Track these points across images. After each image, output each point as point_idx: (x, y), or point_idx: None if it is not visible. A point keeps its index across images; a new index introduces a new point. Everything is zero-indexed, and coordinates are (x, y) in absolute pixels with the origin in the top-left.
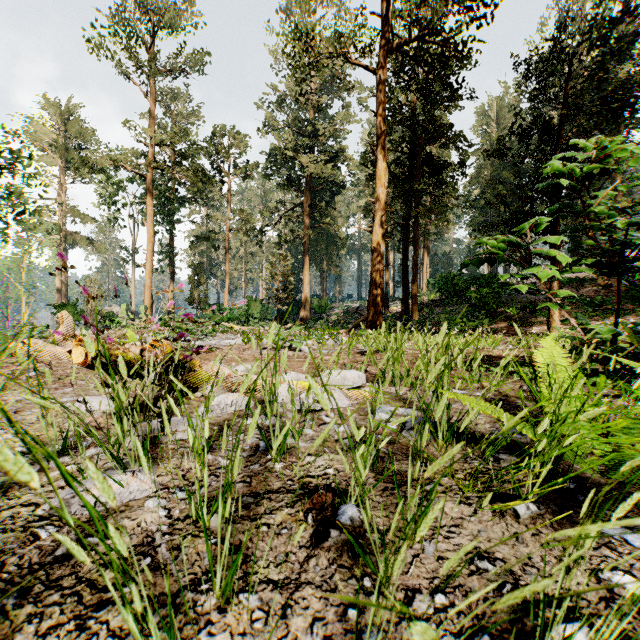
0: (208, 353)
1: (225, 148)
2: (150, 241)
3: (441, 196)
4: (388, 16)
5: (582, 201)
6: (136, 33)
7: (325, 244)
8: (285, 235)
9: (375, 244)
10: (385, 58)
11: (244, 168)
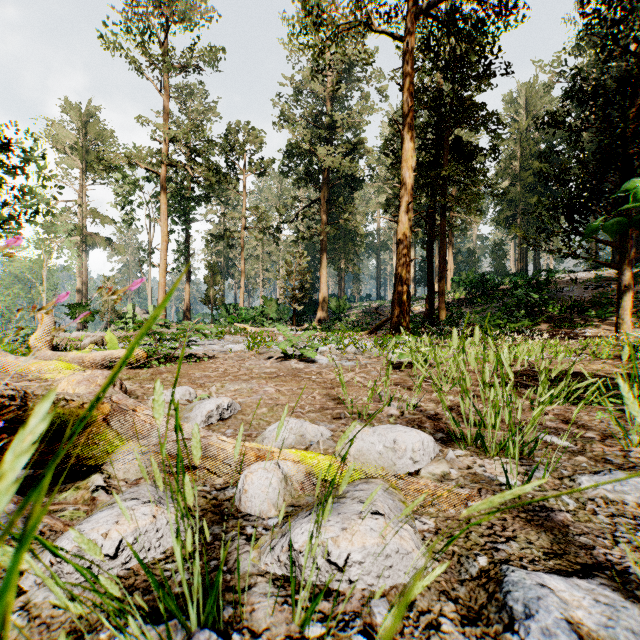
0: (195, 365)
1: (240, 144)
2: (164, 240)
3: (472, 184)
4: None
5: None
6: (149, 26)
7: (343, 242)
8: (302, 232)
9: (401, 235)
10: (412, 24)
11: (260, 164)
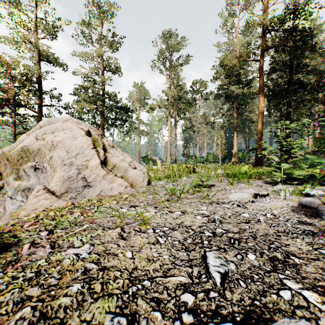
0: None
1: (197, 89)
2: (169, 132)
3: (305, 99)
4: (264, 37)
5: (277, 136)
6: (165, 57)
7: (247, 123)
8: (224, 123)
9: (258, 131)
10: (262, 54)
11: (205, 96)
